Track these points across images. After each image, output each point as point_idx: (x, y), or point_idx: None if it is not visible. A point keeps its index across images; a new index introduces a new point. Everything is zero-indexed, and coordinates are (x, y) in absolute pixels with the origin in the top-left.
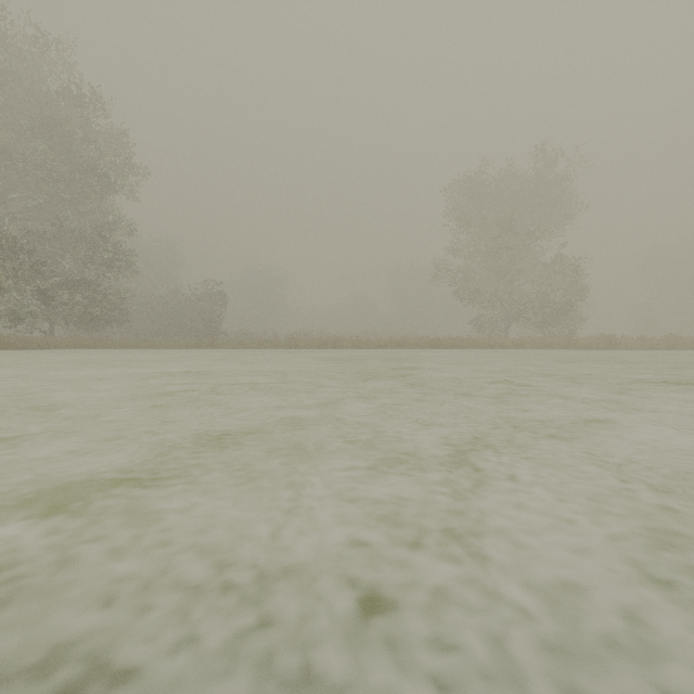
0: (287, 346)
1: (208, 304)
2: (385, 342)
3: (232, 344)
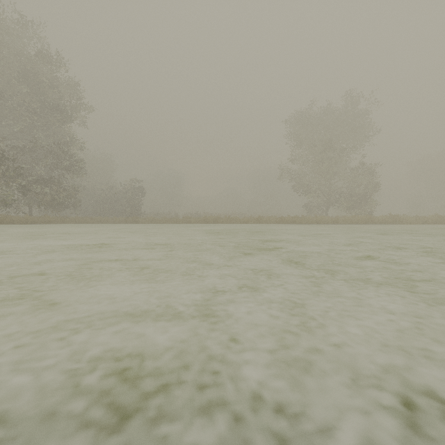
0: (184, 222)
1: (133, 194)
2: (248, 219)
3: (148, 220)
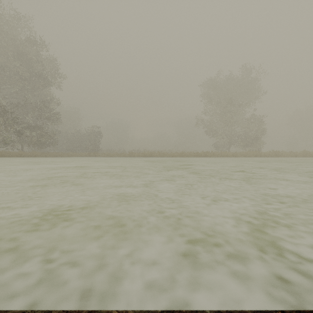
0: (129, 156)
1: (93, 136)
2: (174, 154)
3: (104, 155)
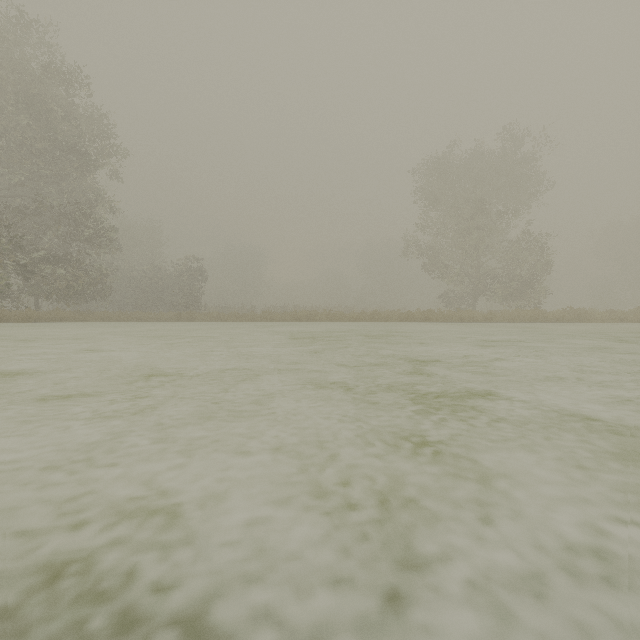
0: (263, 319)
1: (189, 279)
2: (358, 315)
3: (210, 317)
